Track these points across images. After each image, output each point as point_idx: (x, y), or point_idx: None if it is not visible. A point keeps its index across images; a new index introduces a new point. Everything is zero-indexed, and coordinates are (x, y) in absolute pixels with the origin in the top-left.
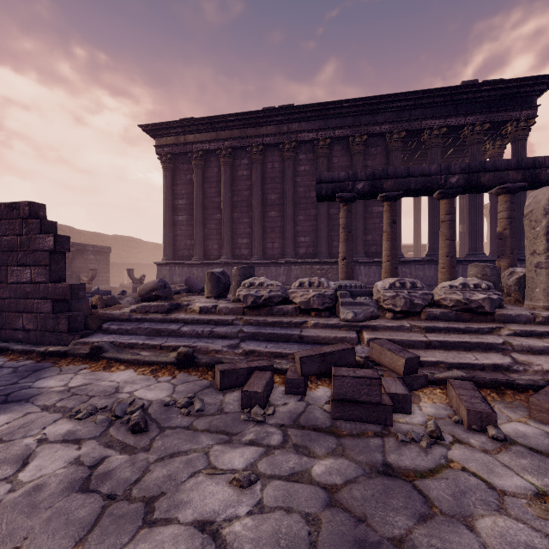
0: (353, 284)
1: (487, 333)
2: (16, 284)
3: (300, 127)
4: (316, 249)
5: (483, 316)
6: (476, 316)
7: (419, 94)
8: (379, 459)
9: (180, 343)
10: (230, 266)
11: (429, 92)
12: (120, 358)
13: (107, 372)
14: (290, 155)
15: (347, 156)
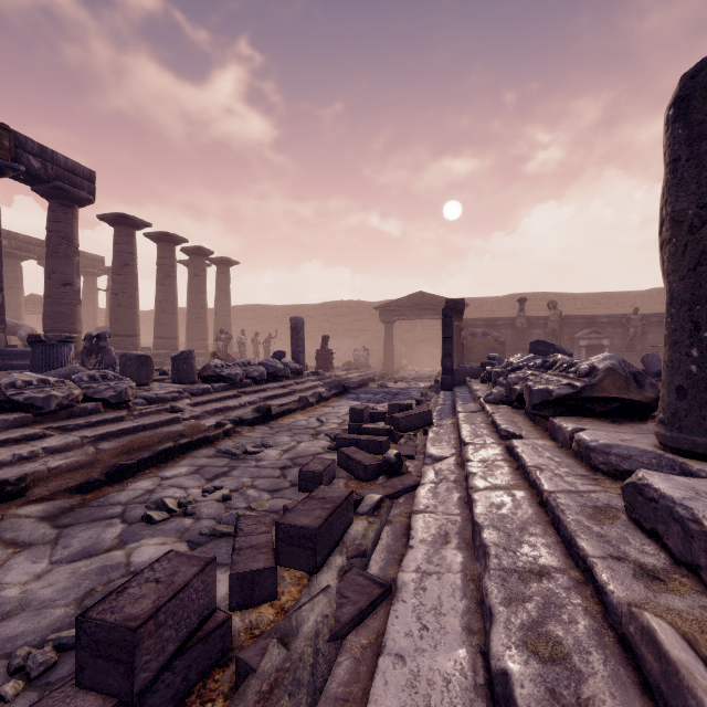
0: None
1: (501, 437)
2: None
3: None
4: None
5: (544, 420)
6: (541, 418)
7: None
8: (325, 432)
9: (440, 399)
10: None
11: None
12: None
13: None
14: None
15: None
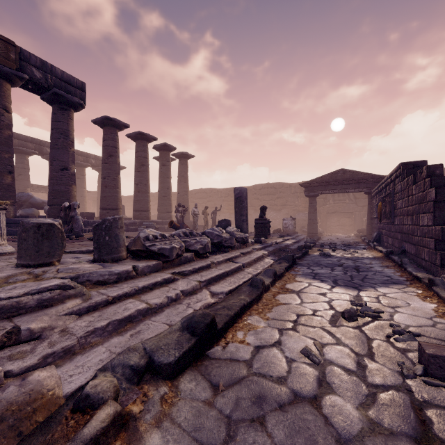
0: None
1: None
2: (422, 226)
3: None
4: None
5: None
6: None
7: None
8: None
9: None
10: None
11: None
12: (439, 293)
13: (420, 299)
14: None
15: None
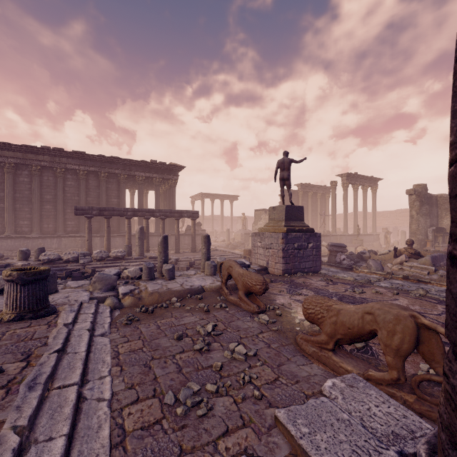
0: (86, 252)
1: (119, 263)
2: None
3: (68, 161)
4: (79, 228)
5: (121, 259)
6: (119, 259)
7: (133, 161)
8: None
9: None
10: (13, 239)
11: (137, 161)
12: None
13: None
14: (61, 175)
15: (98, 181)
